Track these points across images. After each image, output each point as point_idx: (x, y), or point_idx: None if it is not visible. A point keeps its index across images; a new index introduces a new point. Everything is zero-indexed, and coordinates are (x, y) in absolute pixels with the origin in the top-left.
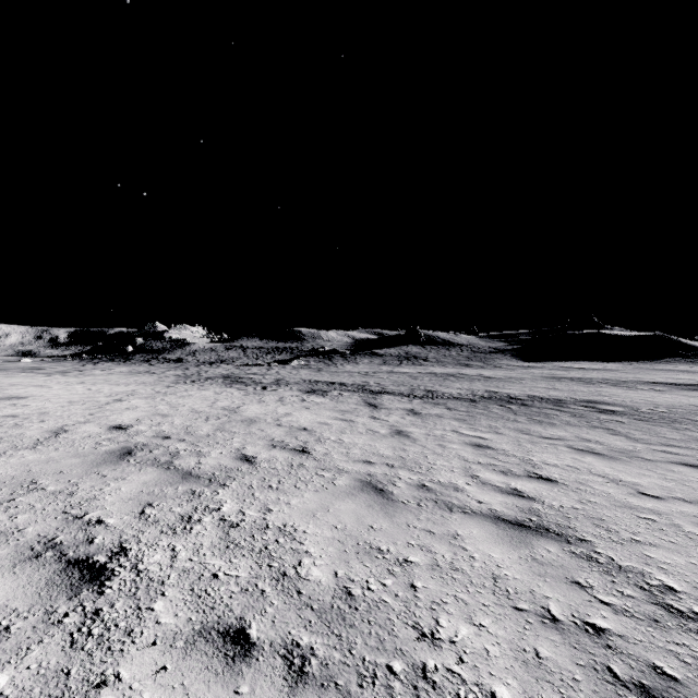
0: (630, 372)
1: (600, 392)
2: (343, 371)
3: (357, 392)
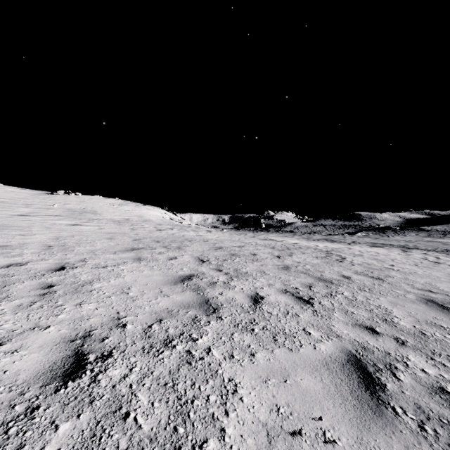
0: None
1: None
2: (392, 239)
3: (399, 247)
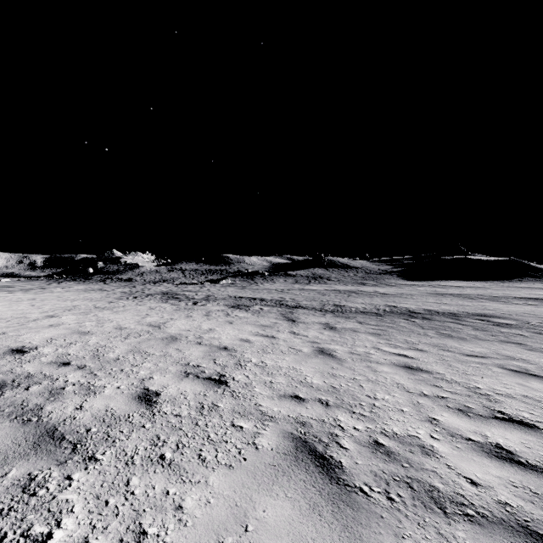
0: (497, 289)
1: (484, 306)
2: (262, 288)
3: (275, 306)
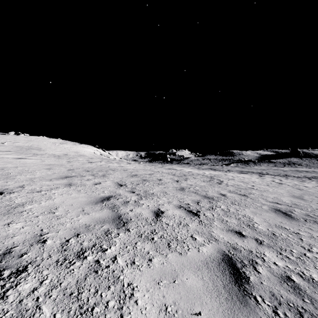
0: None
1: None
2: (253, 168)
3: (257, 174)
